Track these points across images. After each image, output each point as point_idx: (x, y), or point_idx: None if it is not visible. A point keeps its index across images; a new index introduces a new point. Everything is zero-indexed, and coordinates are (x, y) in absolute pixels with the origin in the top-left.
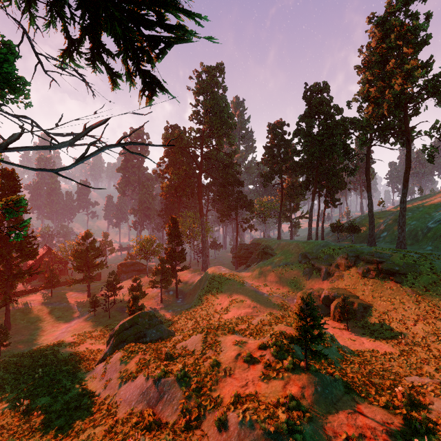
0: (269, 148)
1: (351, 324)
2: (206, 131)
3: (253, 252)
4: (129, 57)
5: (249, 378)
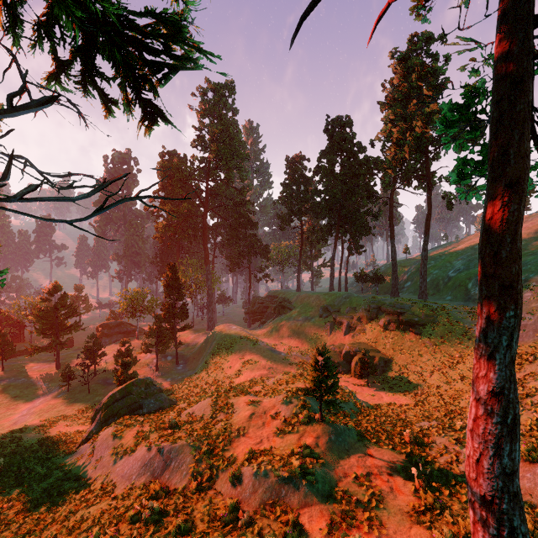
0: (288, 185)
1: (372, 379)
2: (213, 162)
3: (269, 306)
4: (128, 85)
5: (264, 435)
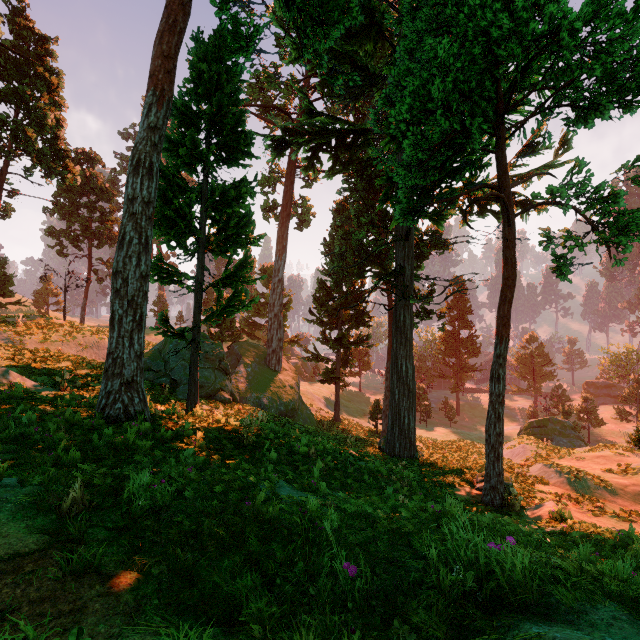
0: None
1: None
2: None
3: None
4: None
5: (592, 467)
